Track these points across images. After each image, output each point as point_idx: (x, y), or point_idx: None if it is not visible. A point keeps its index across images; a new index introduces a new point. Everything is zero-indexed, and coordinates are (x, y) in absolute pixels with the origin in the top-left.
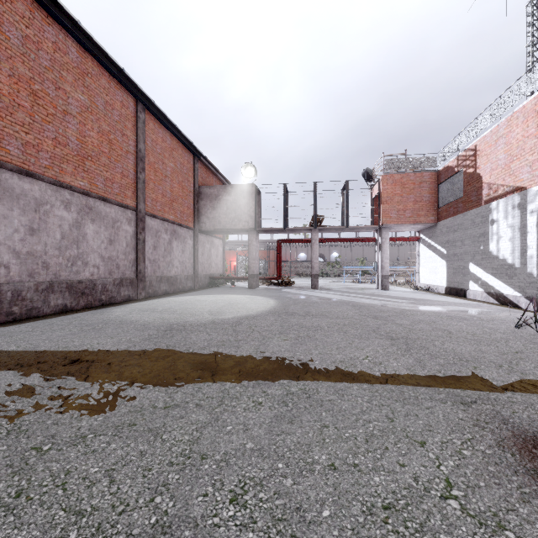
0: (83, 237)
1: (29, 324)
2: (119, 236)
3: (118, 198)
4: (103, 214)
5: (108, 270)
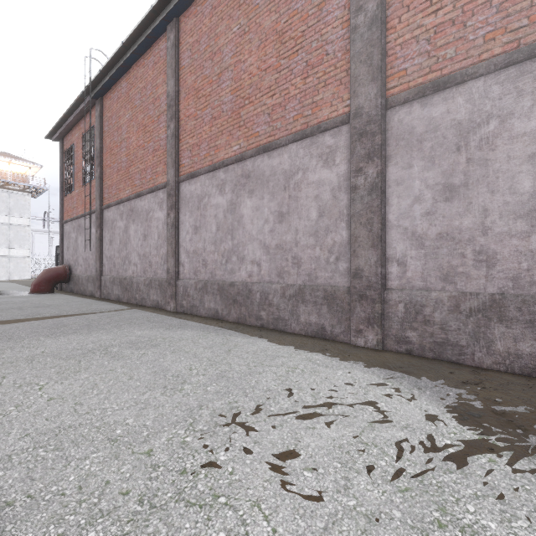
0: (240, 222)
1: (148, 316)
2: (302, 200)
3: (299, 125)
4: (269, 174)
5: (276, 268)
